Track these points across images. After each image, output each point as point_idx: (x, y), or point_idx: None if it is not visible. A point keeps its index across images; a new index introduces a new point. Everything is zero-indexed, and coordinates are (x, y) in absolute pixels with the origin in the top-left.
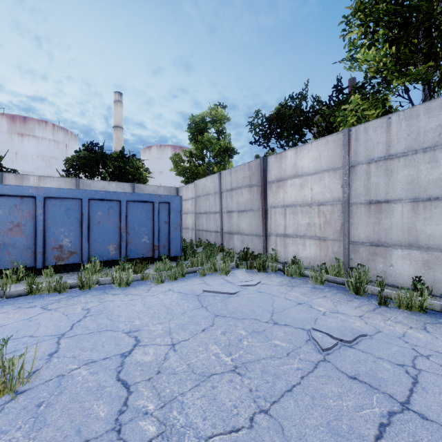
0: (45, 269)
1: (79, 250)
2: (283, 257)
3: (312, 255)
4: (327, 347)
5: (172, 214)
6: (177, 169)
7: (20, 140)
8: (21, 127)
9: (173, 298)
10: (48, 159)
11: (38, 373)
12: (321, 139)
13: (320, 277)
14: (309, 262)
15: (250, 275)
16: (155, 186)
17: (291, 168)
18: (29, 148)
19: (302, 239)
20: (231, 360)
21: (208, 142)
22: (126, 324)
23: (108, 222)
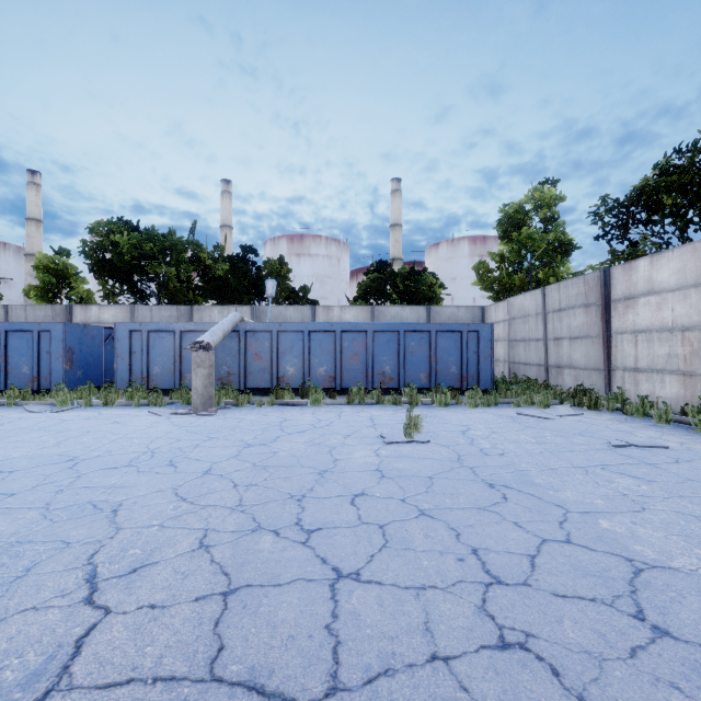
0: (375, 390)
1: (397, 377)
2: (633, 398)
3: (673, 395)
4: (616, 445)
5: (481, 343)
6: (482, 283)
7: (297, 261)
8: (298, 247)
9: (488, 416)
10: (322, 278)
11: (423, 428)
12: (686, 245)
13: (665, 416)
14: (670, 404)
15: (575, 411)
16: (454, 307)
17: (644, 283)
18: (305, 269)
19: (659, 374)
20: (534, 440)
21: (529, 239)
22: (457, 422)
23: (420, 351)
